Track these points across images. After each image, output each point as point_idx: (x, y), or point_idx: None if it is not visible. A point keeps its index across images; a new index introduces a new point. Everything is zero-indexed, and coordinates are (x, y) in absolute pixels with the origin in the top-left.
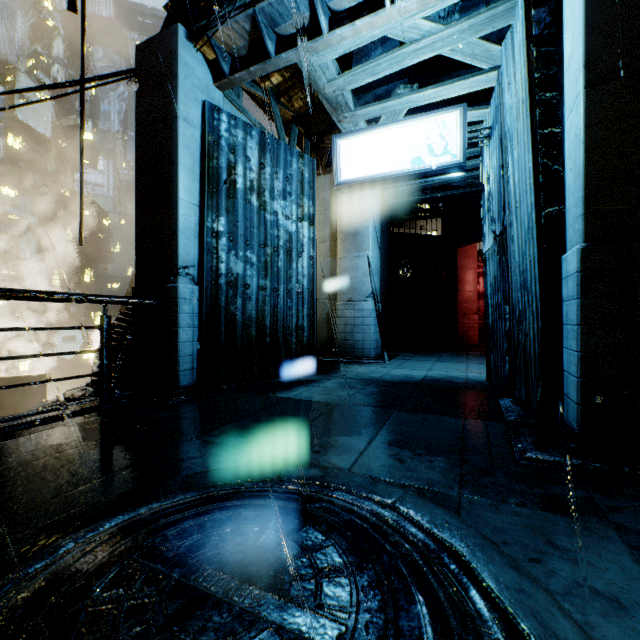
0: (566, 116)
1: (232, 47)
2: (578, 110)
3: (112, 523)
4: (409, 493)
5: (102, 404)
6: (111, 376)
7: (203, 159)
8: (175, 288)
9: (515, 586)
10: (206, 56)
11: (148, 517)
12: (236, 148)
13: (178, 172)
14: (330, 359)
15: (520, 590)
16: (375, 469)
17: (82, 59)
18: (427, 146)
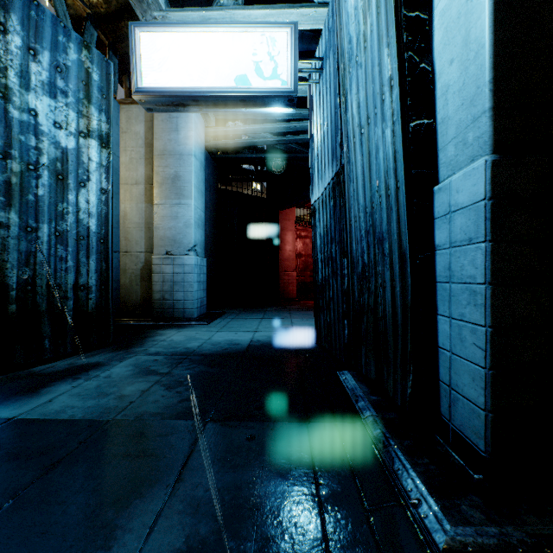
0: None
1: None
2: None
3: None
4: None
5: None
6: None
7: None
8: None
9: None
10: None
11: None
12: None
13: None
14: (143, 323)
15: None
16: None
17: None
18: (254, 64)
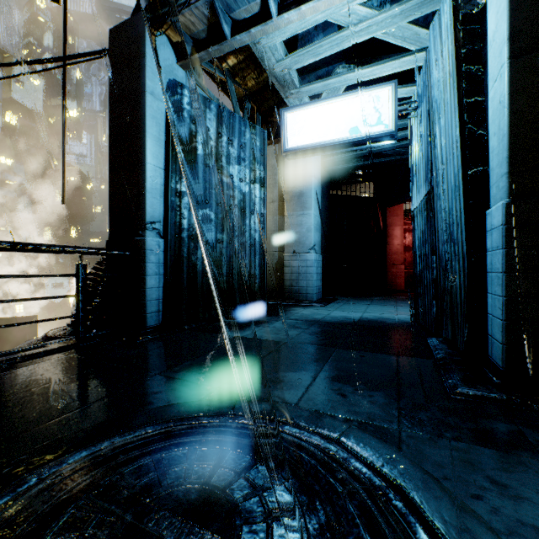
0: (490, 86)
1: (193, 31)
2: (503, 79)
3: (75, 458)
4: (352, 427)
5: (78, 343)
6: (86, 318)
7: (168, 128)
8: (143, 241)
9: (460, 525)
10: (170, 39)
11: (108, 453)
12: (197, 119)
13: (146, 139)
14: (278, 303)
15: (466, 529)
16: (320, 403)
17: (64, 43)
18: (363, 117)
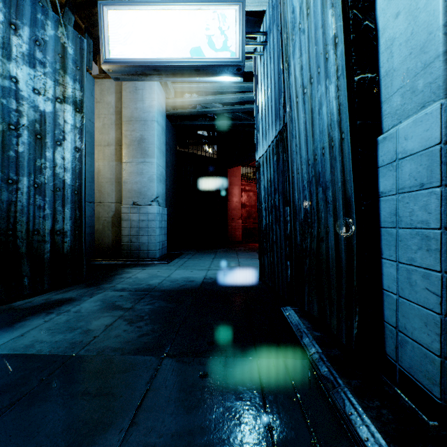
0: None
1: None
2: None
3: None
4: None
5: None
6: None
7: None
8: None
9: None
10: None
11: None
12: None
13: None
14: (113, 262)
15: None
16: None
17: None
18: (207, 37)
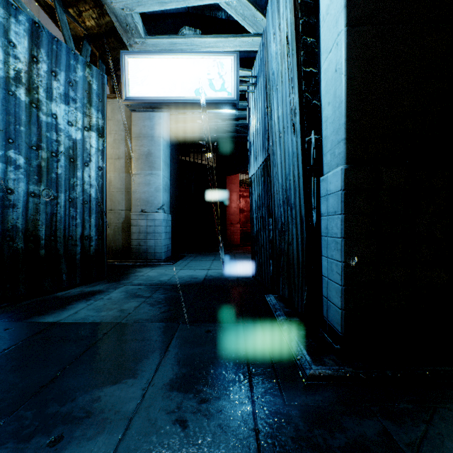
0: (323, 59)
1: None
2: (340, 46)
3: None
4: None
5: None
6: None
7: None
8: None
9: None
10: None
11: None
12: None
13: None
14: (124, 263)
15: None
16: None
17: None
18: (208, 80)
